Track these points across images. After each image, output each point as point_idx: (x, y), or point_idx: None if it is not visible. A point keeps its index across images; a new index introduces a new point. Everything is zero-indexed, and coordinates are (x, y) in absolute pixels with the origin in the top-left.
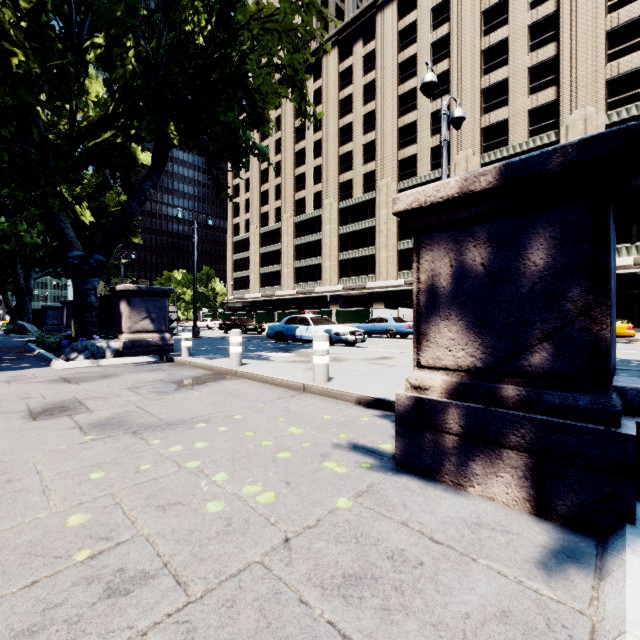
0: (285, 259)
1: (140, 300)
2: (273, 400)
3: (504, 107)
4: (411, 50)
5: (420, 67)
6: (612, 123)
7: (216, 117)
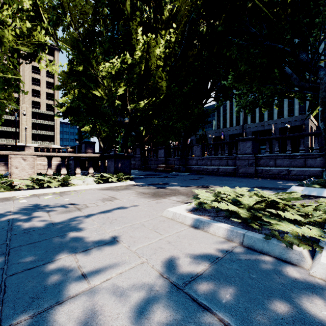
0: None
1: None
2: None
3: None
4: None
5: None
6: (33, 111)
7: None
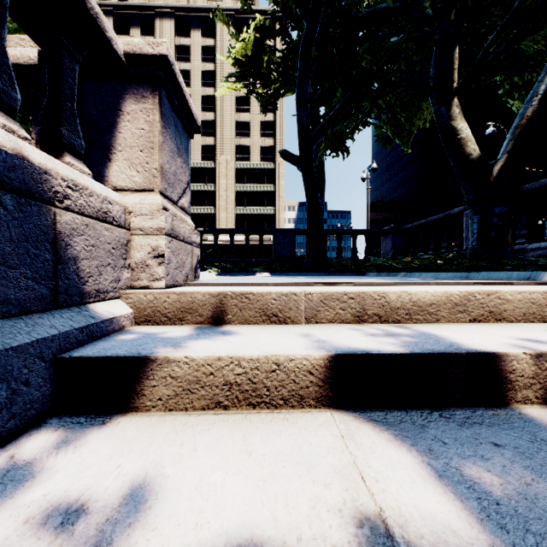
0: None
1: None
2: None
3: None
4: None
5: None
6: (238, 168)
7: None
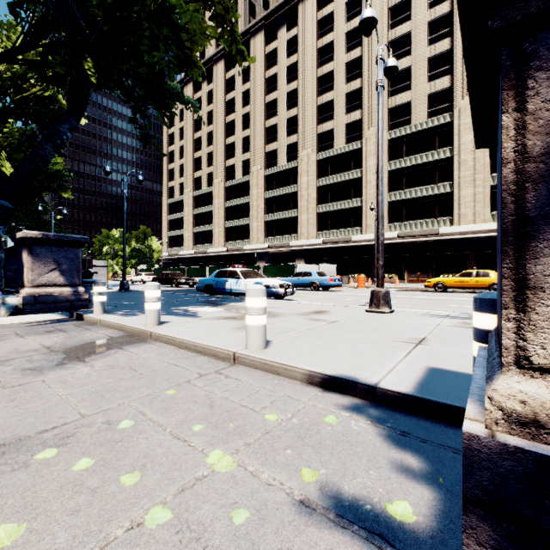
0: (216, 220)
1: (46, 249)
2: (191, 380)
3: (407, 91)
4: (328, 37)
5: (336, 53)
6: None
7: (141, 60)
